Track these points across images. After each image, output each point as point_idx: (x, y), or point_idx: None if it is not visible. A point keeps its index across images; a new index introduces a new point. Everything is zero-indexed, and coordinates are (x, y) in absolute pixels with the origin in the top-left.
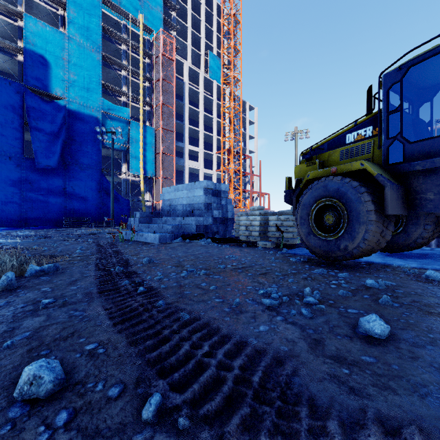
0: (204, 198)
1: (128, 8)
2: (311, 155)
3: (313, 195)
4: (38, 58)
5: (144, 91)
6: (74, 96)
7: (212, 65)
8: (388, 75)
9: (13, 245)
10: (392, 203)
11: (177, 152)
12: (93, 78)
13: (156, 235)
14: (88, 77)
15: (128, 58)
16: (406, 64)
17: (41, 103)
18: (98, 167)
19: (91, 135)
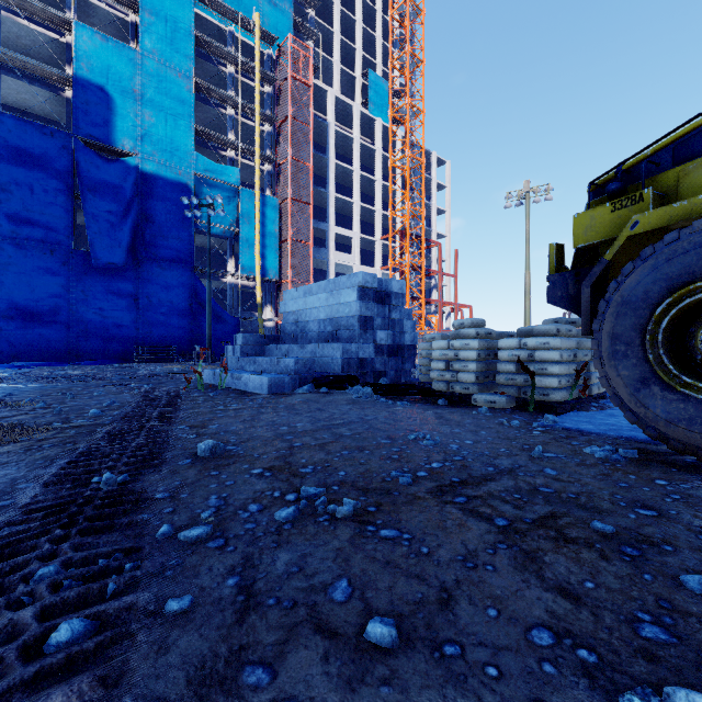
0: (358, 306)
1: (238, 6)
2: (624, 183)
3: (660, 274)
4: (96, 91)
5: (263, 141)
6: (151, 151)
7: (374, 93)
8: None
9: (3, 394)
10: None
11: (317, 240)
12: (181, 121)
13: (263, 378)
14: (173, 119)
15: (237, 88)
16: None
17: (100, 163)
18: (189, 264)
19: (178, 213)
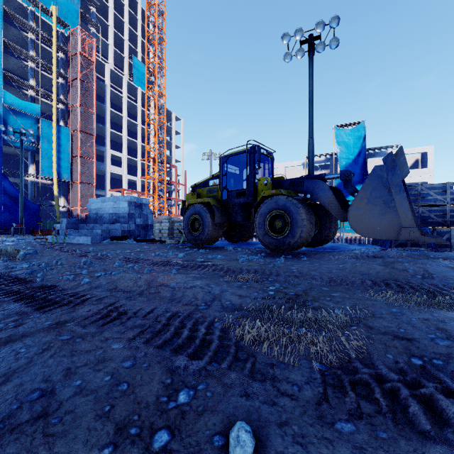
0: (128, 209)
1: None
2: (195, 189)
3: (190, 213)
4: None
5: (57, 87)
6: None
7: (137, 71)
8: (222, 157)
9: None
10: (218, 218)
11: (97, 156)
12: None
13: (88, 237)
14: None
15: (36, 48)
16: (228, 155)
17: None
18: None
19: None
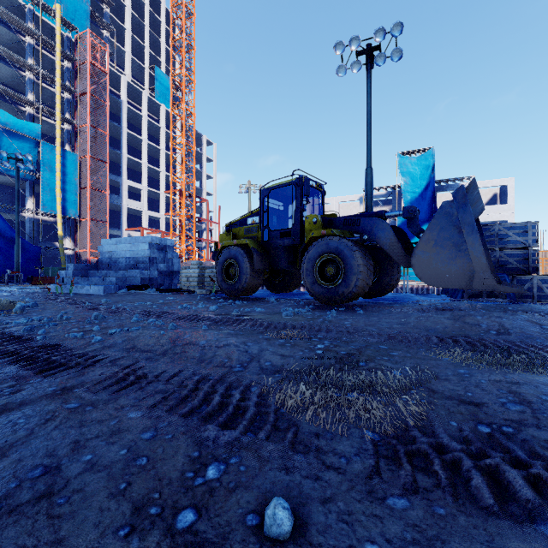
0: (149, 252)
1: None
2: (230, 228)
3: (224, 257)
4: None
5: (62, 103)
6: None
7: (160, 84)
8: (263, 190)
9: None
10: (257, 263)
11: (111, 187)
12: None
13: (100, 286)
14: None
15: (36, 55)
16: (269, 188)
17: None
18: None
19: None
